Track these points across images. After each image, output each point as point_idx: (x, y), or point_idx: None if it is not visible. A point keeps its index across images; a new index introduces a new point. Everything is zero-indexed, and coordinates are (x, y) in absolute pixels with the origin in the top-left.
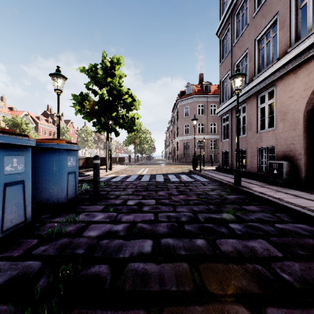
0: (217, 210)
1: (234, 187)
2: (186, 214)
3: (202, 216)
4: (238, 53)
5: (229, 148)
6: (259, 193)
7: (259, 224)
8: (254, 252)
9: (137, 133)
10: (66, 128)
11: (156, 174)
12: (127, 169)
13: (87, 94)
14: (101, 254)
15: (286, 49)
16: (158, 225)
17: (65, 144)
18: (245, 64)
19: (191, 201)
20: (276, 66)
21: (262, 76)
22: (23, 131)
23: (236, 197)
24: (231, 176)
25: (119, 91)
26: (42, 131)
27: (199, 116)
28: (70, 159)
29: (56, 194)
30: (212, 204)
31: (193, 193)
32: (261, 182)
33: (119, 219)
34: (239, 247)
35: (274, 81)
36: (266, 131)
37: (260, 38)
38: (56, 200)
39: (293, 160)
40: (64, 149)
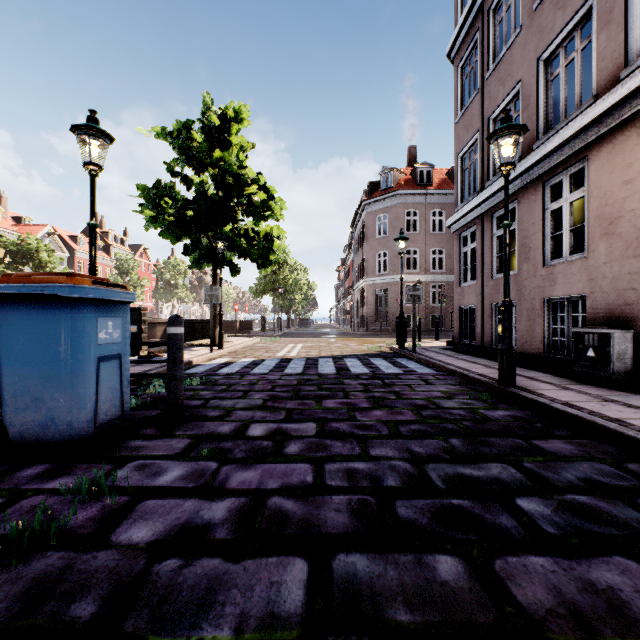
0: (472, 454)
1: (498, 389)
2: (395, 466)
3: (439, 473)
4: (498, 93)
5: (477, 302)
6: (565, 406)
7: (596, 501)
8: (624, 615)
9: (278, 271)
10: (132, 260)
11: (319, 357)
12: (257, 346)
13: (171, 186)
14: (145, 624)
15: (617, 73)
16: (324, 504)
17: (91, 286)
18: (513, 115)
19: (403, 426)
20: (592, 113)
21: (556, 137)
22: (41, 266)
23: (511, 416)
24: (485, 363)
25: (238, 178)
26: (84, 267)
27: (408, 234)
28: (105, 324)
29: (66, 412)
30: (456, 435)
31: (405, 403)
32: (556, 376)
33: (223, 481)
34: (570, 588)
35: (585, 147)
36: (565, 262)
37: (551, 54)
38: (64, 428)
39: (634, 326)
40: (87, 299)
